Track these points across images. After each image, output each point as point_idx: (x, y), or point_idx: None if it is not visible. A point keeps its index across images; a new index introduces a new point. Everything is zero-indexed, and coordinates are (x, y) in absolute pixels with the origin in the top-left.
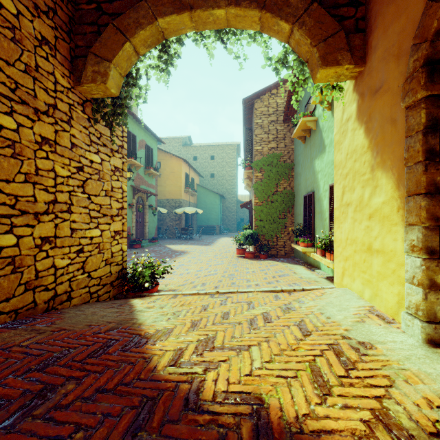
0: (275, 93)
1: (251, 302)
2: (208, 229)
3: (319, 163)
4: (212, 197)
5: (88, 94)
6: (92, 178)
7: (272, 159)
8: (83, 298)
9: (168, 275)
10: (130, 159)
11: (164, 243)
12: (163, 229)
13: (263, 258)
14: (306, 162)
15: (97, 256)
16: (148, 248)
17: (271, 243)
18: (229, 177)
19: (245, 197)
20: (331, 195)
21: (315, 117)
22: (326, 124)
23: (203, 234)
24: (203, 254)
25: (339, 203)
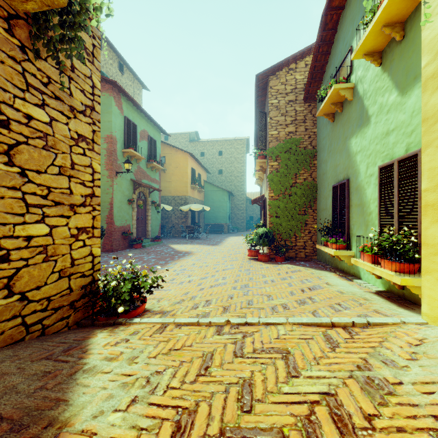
0: (293, 68)
1: (289, 353)
2: (216, 228)
3: (358, 141)
4: (220, 194)
5: (16, 2)
6: (30, 143)
7: (290, 145)
8: (9, 336)
9: (165, 284)
10: (129, 149)
11: (168, 242)
12: (169, 227)
13: (280, 262)
14: (335, 145)
15: (43, 265)
16: (150, 248)
17: (288, 243)
18: (238, 173)
19: (254, 195)
20: (383, 180)
21: (351, 84)
22: (372, 87)
23: (210, 233)
24: (210, 256)
25: (437, 179)
